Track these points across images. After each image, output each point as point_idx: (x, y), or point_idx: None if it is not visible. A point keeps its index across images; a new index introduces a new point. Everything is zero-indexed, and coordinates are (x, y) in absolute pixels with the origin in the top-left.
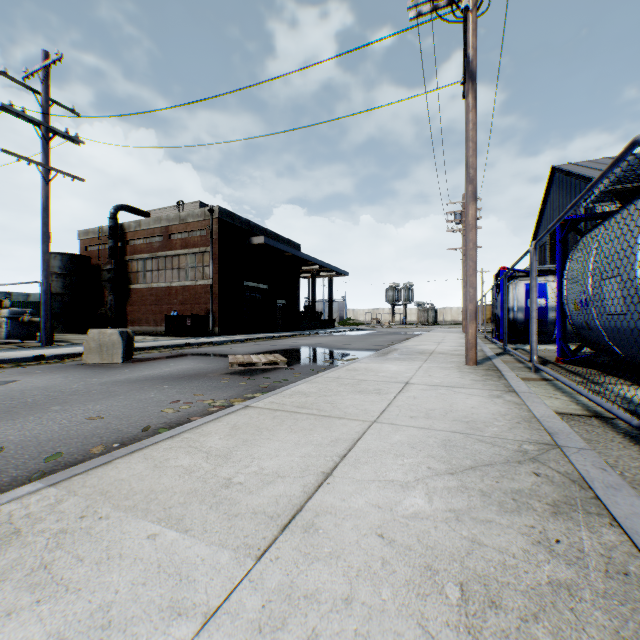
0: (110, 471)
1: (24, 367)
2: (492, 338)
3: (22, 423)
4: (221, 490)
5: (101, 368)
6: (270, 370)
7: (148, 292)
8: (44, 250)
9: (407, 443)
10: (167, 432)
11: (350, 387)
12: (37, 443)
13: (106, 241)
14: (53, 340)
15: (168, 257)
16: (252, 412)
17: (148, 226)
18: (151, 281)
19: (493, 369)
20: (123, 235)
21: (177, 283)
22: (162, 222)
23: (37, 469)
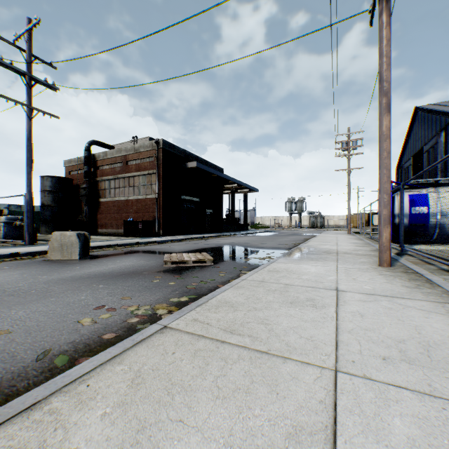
0: None
1: None
2: None
3: None
4: None
5: (59, 264)
6: (198, 268)
7: (112, 204)
8: (28, 171)
9: None
10: (34, 390)
11: (279, 295)
12: None
13: (83, 167)
14: (36, 240)
15: (126, 178)
16: (168, 340)
17: (112, 155)
18: (114, 196)
19: (411, 272)
20: (95, 162)
21: (132, 197)
22: (122, 152)
23: None
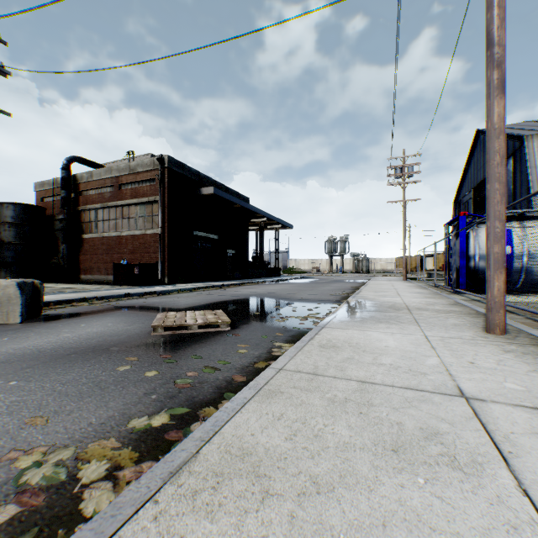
0: None
1: None
2: (454, 288)
3: None
4: None
5: None
6: (206, 337)
7: (100, 241)
8: None
9: None
10: None
11: (359, 419)
12: None
13: (60, 192)
14: None
15: (119, 207)
16: None
17: (99, 177)
18: (103, 231)
19: None
20: (76, 186)
21: (127, 232)
22: (113, 172)
23: None
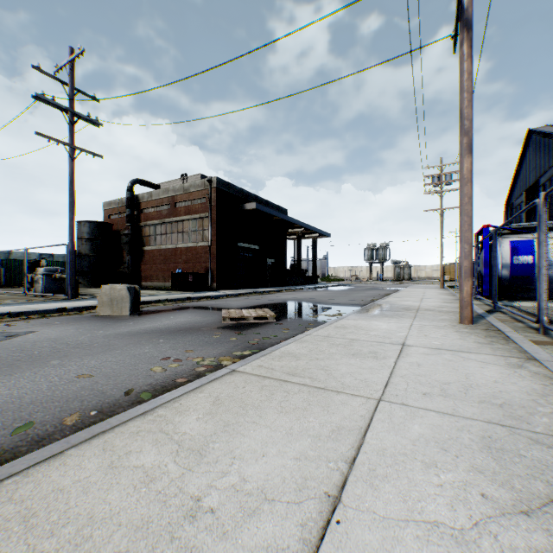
0: (54, 470)
1: (47, 318)
2: (475, 294)
3: (16, 379)
4: (183, 525)
5: (110, 320)
6: (260, 325)
7: (158, 253)
8: (70, 217)
9: (433, 440)
10: (141, 405)
11: (342, 348)
12: (18, 406)
13: (124, 210)
14: (78, 294)
15: (174, 222)
16: (238, 379)
17: (158, 196)
18: (160, 243)
19: (492, 329)
20: (138, 205)
21: (181, 245)
22: (169, 193)
23: (0, 444)
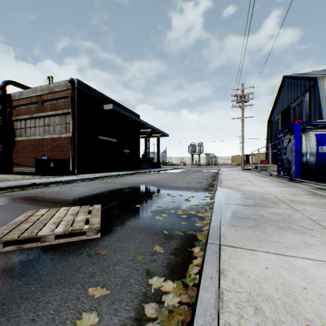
0: None
1: None
2: (294, 178)
3: None
4: None
5: None
6: (56, 258)
7: (28, 143)
8: None
9: None
10: None
11: None
12: None
13: None
14: None
15: (42, 117)
16: None
17: (28, 95)
18: (30, 135)
19: None
20: (11, 102)
21: (48, 136)
22: (37, 92)
23: None
